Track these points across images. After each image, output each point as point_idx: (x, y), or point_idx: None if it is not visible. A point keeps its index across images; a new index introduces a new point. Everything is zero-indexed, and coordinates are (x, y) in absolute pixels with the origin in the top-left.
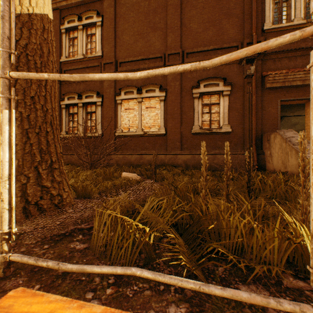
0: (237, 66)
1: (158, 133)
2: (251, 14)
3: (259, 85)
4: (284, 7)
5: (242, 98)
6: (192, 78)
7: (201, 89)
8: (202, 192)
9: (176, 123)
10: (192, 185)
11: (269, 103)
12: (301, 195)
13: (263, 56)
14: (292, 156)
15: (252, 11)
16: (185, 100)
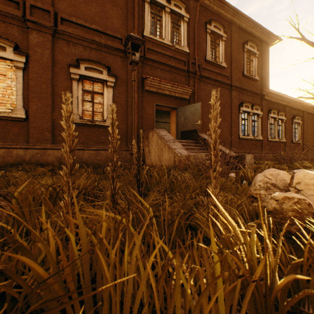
0: (121, 60)
1: (12, 116)
2: (133, 14)
3: (141, 86)
4: (158, 26)
5: (126, 94)
6: (70, 53)
7: (81, 71)
8: (64, 199)
9: (46, 107)
10: (51, 188)
11: (148, 105)
12: (212, 181)
13: (144, 60)
14: (166, 151)
15: (134, 11)
16: (60, 78)
